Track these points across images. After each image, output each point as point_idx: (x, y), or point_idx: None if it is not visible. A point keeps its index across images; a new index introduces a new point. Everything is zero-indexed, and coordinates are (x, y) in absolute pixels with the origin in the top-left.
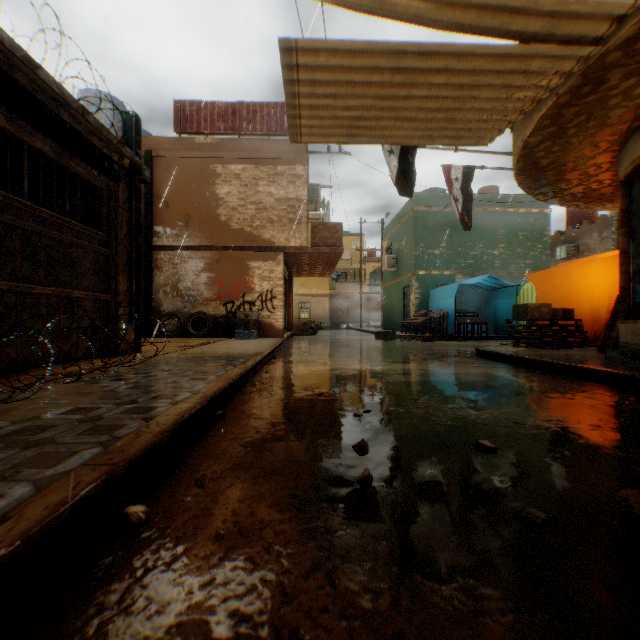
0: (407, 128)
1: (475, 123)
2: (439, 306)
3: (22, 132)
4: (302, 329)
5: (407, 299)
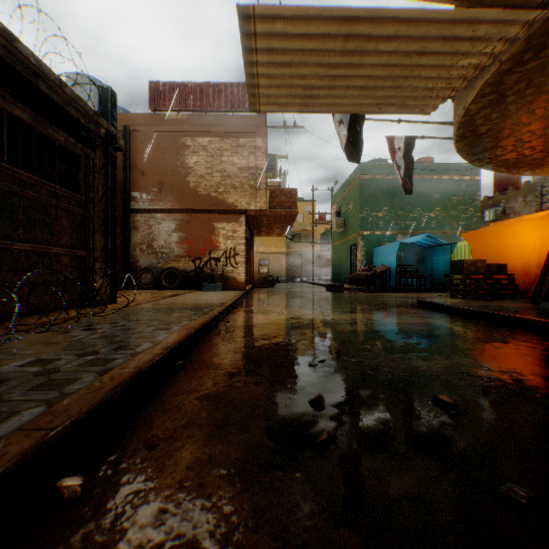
0: (357, 97)
1: (420, 91)
2: (382, 262)
3: (1, 100)
4: (262, 282)
5: (354, 256)
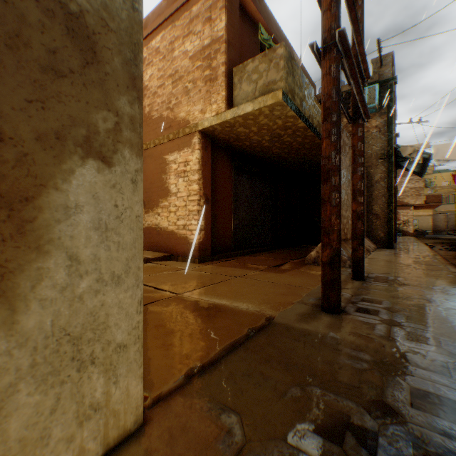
0: None
1: None
2: None
3: None
4: (416, 233)
5: None
